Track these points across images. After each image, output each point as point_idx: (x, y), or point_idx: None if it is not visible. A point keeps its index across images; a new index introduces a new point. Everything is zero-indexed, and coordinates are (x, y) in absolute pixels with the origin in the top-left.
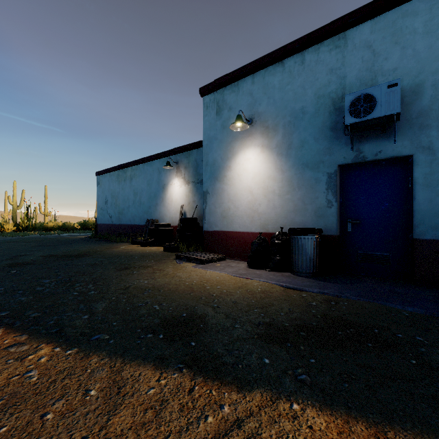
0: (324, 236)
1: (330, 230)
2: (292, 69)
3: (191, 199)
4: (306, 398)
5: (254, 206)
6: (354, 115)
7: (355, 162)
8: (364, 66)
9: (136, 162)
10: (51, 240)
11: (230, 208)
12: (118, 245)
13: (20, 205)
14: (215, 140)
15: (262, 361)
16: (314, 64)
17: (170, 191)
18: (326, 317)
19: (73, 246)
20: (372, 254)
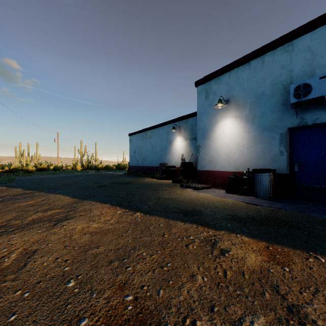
0: (278, 174)
1: (282, 170)
2: (256, 67)
3: (188, 150)
4: (243, 234)
5: (230, 155)
6: (297, 96)
7: (300, 126)
8: (306, 63)
9: (153, 127)
10: (106, 175)
11: (214, 156)
12: (144, 178)
13: (84, 154)
14: (204, 114)
15: (227, 225)
16: (271, 63)
17: (174, 145)
18: (267, 216)
19: (120, 178)
20: (312, 186)
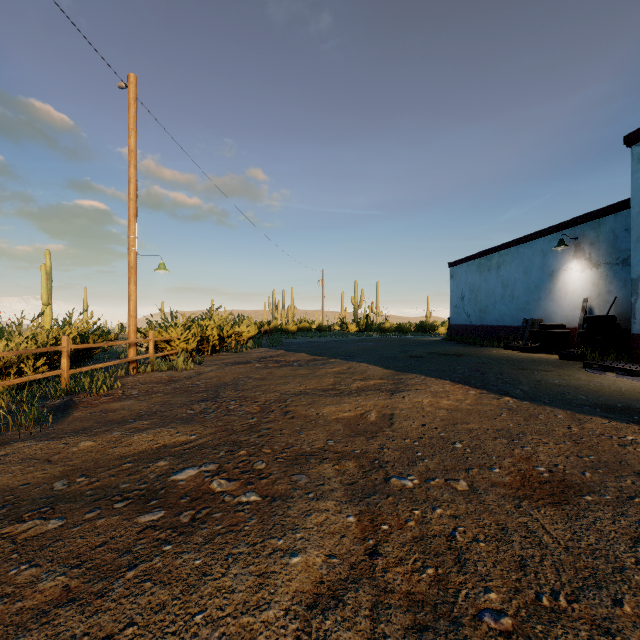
0: None
1: None
2: None
3: (602, 288)
4: None
5: None
6: None
7: None
8: None
9: (506, 246)
10: (407, 341)
11: None
12: (487, 349)
13: (360, 305)
14: None
15: None
16: None
17: (562, 280)
18: None
19: (439, 347)
20: None
